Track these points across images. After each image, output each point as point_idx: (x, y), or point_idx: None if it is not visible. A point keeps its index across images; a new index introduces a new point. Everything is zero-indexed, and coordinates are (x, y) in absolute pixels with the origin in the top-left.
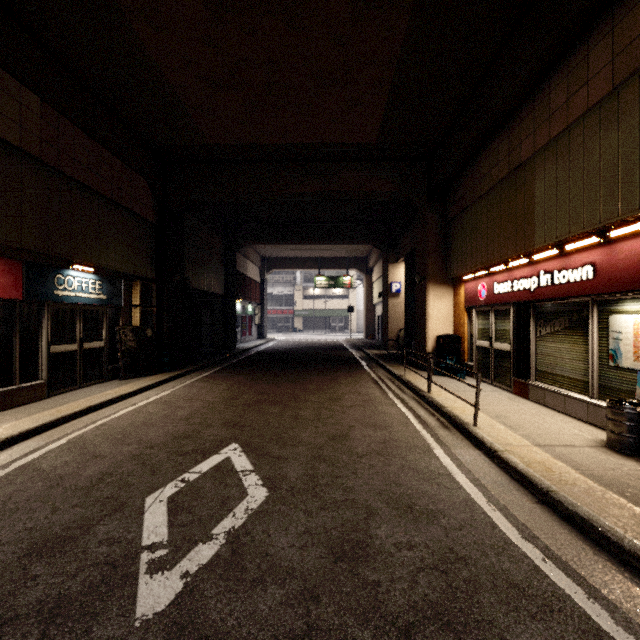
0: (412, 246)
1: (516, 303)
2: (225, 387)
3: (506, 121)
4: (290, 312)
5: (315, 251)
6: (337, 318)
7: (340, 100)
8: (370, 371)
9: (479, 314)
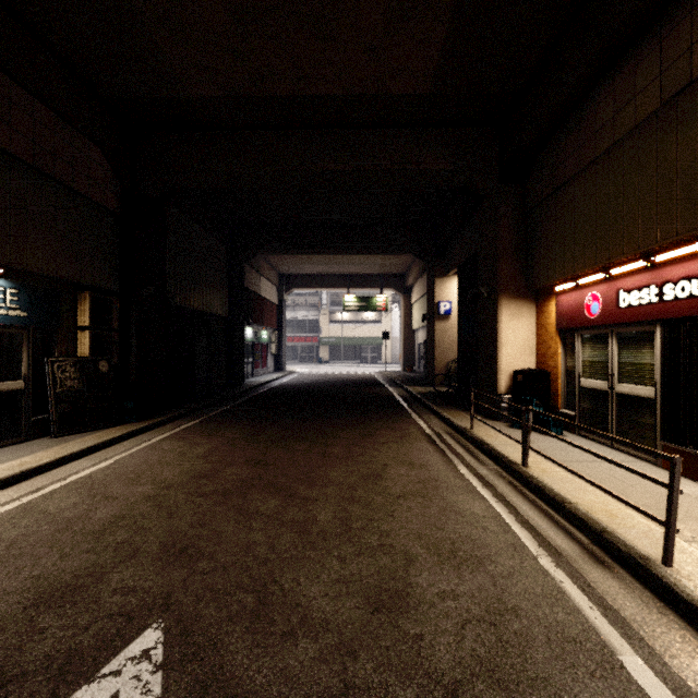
0: (469, 252)
1: (669, 320)
2: (205, 450)
3: (654, 22)
4: (314, 340)
5: (343, 266)
6: (369, 347)
7: (380, 6)
8: (419, 420)
9: (585, 340)
